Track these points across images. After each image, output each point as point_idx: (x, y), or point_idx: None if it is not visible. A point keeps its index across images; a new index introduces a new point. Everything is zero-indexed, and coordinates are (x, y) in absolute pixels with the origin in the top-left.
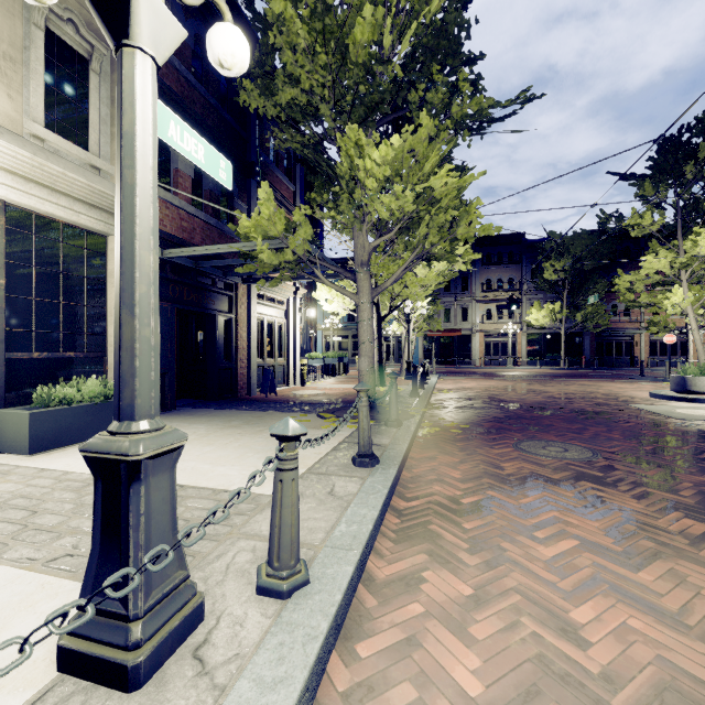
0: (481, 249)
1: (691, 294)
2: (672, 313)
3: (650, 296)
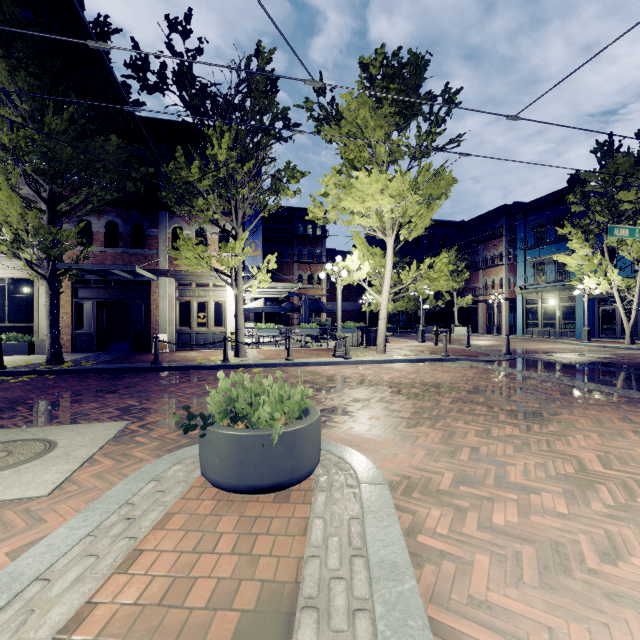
0: None
1: None
2: None
3: None
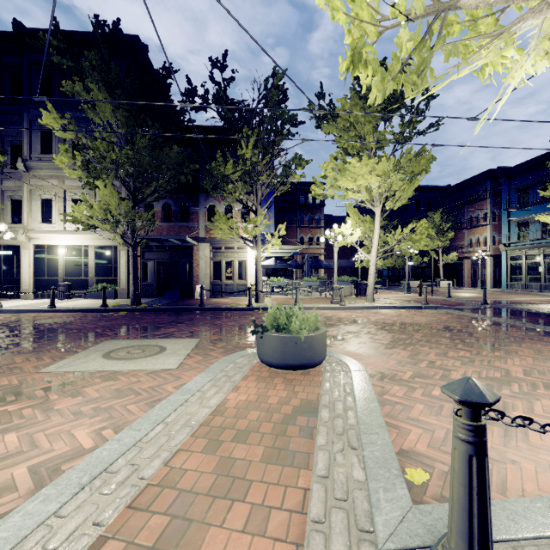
0: None
1: None
2: None
3: None
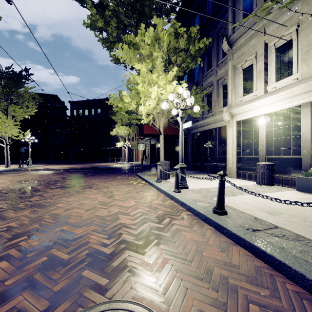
0: None
1: None
2: None
3: None
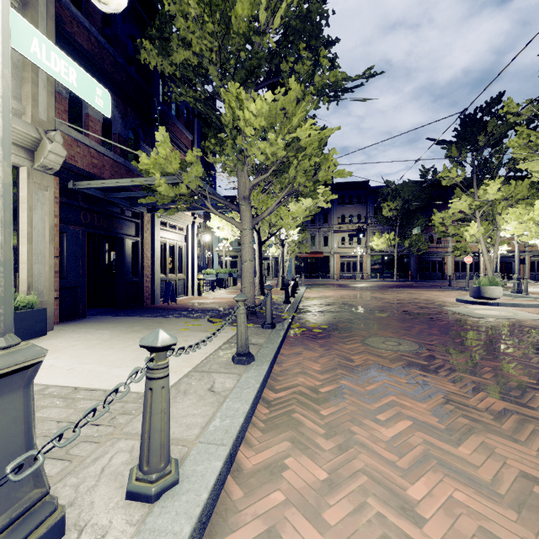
0: (338, 192)
1: (482, 228)
2: (470, 241)
3: (455, 229)
